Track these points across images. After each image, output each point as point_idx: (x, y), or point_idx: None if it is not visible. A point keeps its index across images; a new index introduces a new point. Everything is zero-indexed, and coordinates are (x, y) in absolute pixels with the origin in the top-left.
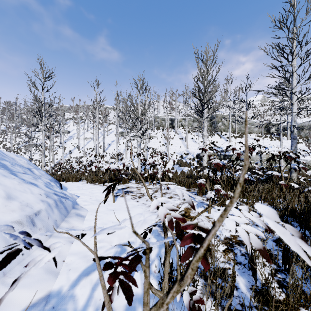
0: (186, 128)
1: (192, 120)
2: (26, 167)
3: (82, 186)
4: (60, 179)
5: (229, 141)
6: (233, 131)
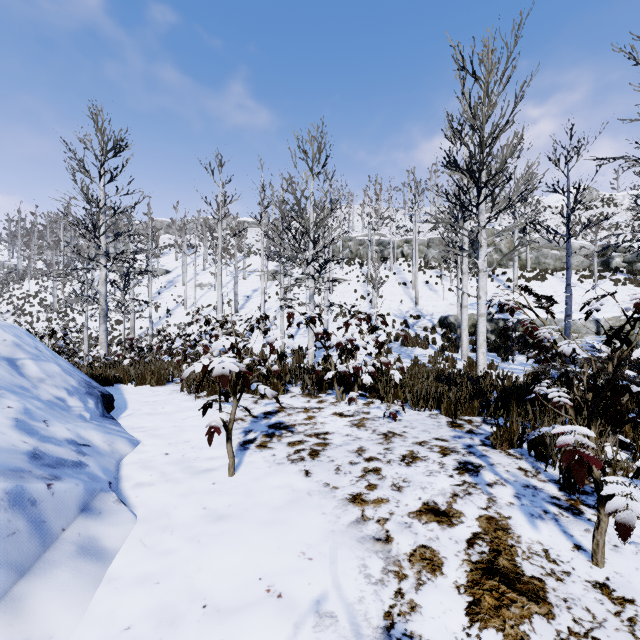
0: (415, 259)
1: (426, 243)
2: (5, 356)
3: (166, 401)
4: (124, 378)
5: (513, 287)
6: (522, 266)
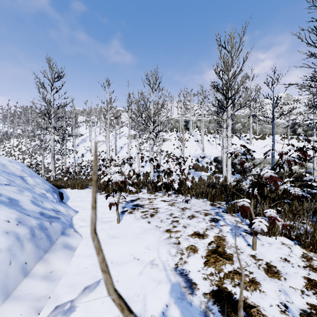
0: (202, 129)
1: (208, 121)
2: (19, 175)
3: (86, 196)
4: (65, 186)
5: (249, 143)
6: (254, 132)
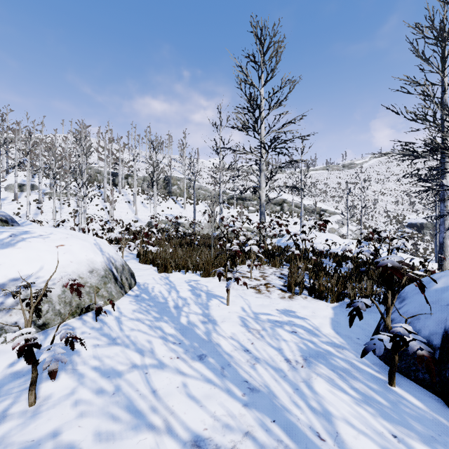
0: (135, 190)
1: (142, 178)
2: None
3: None
4: None
5: (184, 207)
6: (190, 197)
